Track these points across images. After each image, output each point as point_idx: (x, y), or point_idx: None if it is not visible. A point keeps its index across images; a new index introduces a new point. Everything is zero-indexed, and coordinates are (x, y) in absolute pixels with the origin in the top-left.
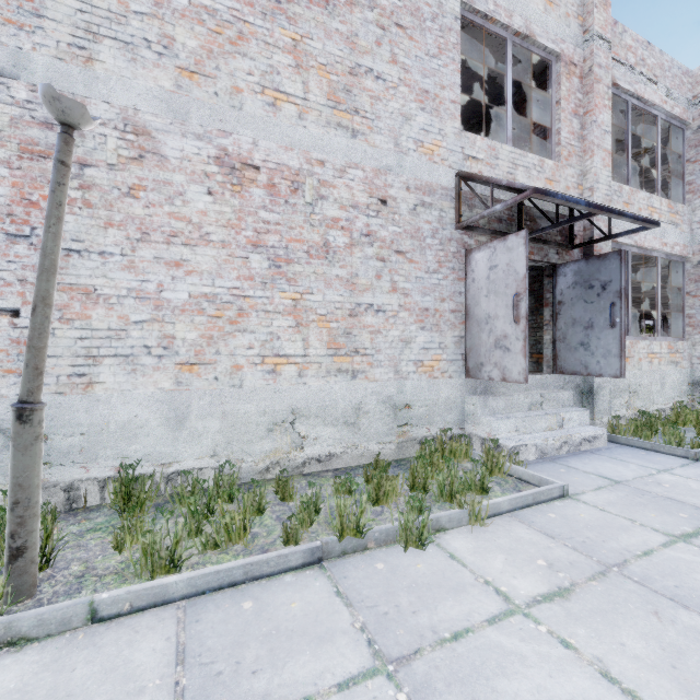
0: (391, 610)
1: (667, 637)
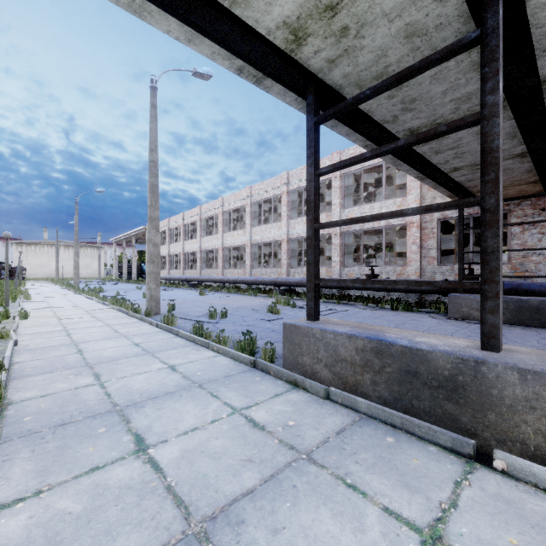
0: None
1: None
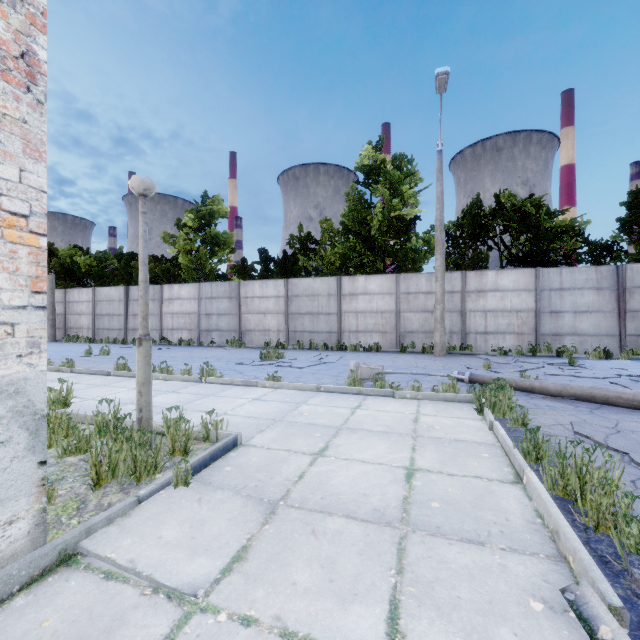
0: (103, 407)
1: (94, 391)
